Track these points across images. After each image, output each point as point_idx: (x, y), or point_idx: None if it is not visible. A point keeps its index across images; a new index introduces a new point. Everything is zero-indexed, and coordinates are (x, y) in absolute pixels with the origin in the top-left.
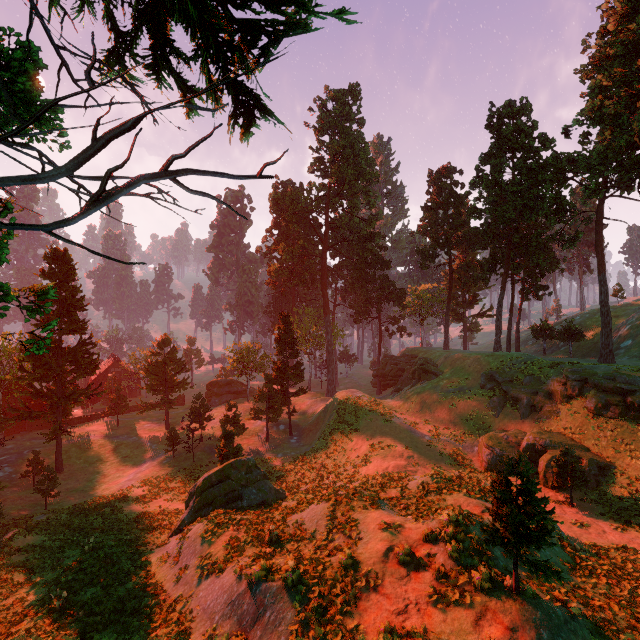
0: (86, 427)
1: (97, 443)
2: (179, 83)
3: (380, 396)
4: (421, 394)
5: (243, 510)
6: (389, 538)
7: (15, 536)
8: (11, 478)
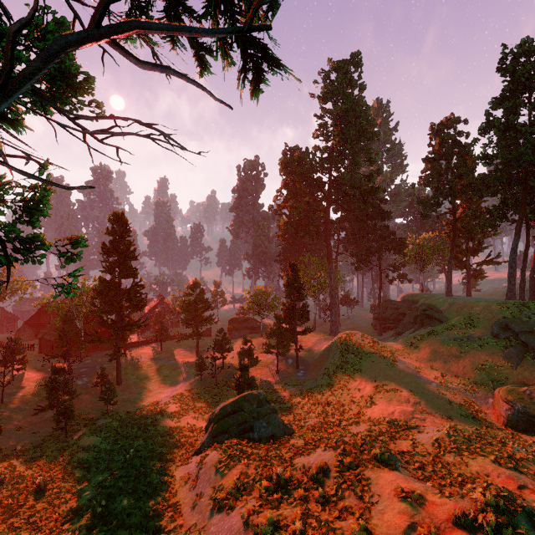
0: (139, 350)
1: (146, 363)
2: (192, 41)
3: (380, 338)
4: (425, 339)
5: (254, 442)
6: (409, 511)
7: (82, 435)
8: (87, 386)
